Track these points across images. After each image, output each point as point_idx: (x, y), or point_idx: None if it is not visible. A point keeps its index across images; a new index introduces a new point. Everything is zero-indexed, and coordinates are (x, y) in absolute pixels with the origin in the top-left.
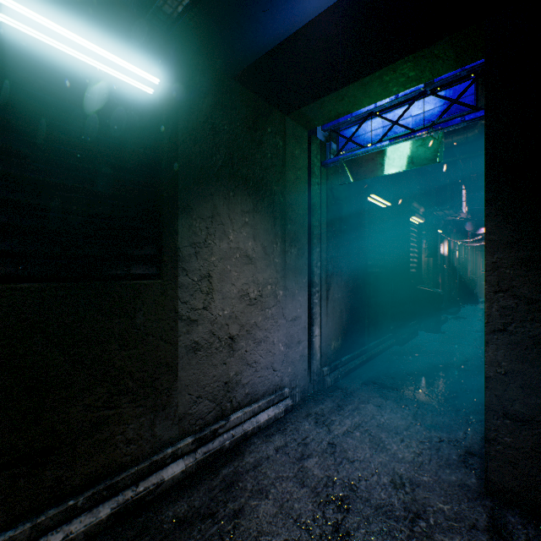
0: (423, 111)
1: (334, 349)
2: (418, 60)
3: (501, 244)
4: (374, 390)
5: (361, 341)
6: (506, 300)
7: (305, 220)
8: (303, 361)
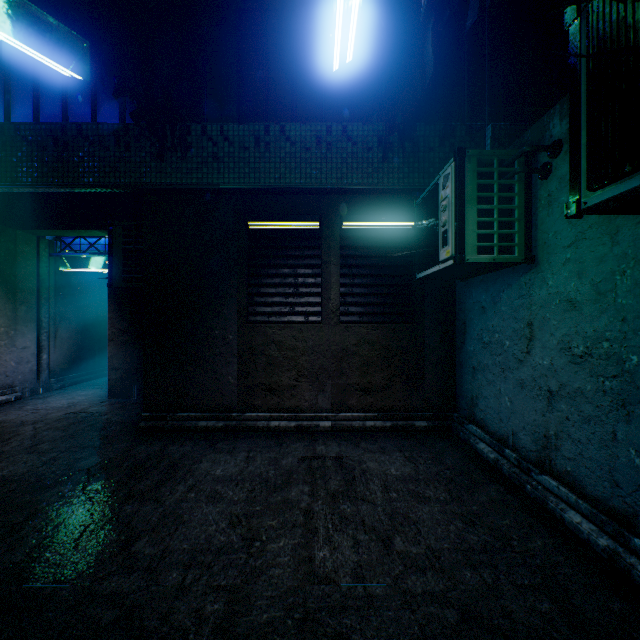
0: (106, 244)
1: (63, 369)
2: (90, 231)
3: (113, 310)
4: (88, 387)
5: (92, 366)
6: (114, 330)
7: (35, 289)
8: (33, 373)
